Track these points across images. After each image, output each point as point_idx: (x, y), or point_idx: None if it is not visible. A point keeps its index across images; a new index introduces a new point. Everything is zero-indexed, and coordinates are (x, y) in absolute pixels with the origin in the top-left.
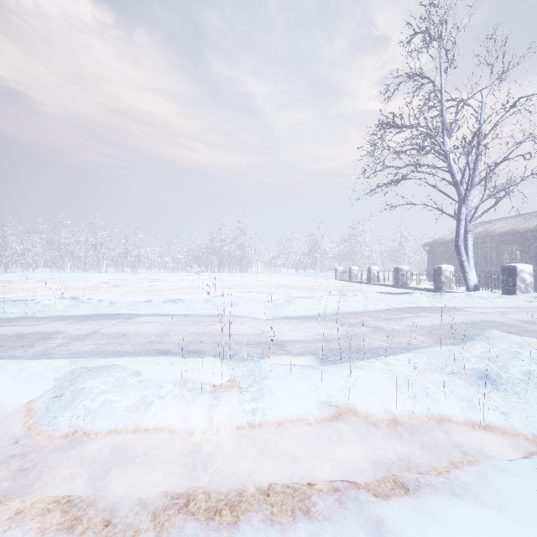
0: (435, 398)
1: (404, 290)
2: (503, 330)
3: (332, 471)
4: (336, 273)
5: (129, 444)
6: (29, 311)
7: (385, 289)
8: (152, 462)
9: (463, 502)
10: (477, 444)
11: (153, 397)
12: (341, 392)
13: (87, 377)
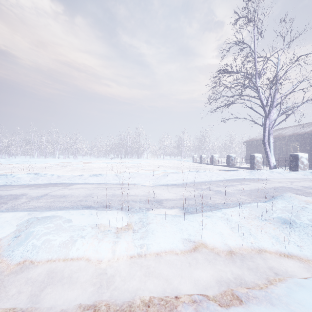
0: (255, 236)
1: (232, 168)
2: (293, 192)
3: (191, 286)
4: (193, 159)
5: (60, 269)
6: (8, 181)
7: (222, 168)
8: (74, 281)
9: (279, 310)
10: (283, 266)
11: (78, 237)
12: (196, 232)
13: (36, 224)
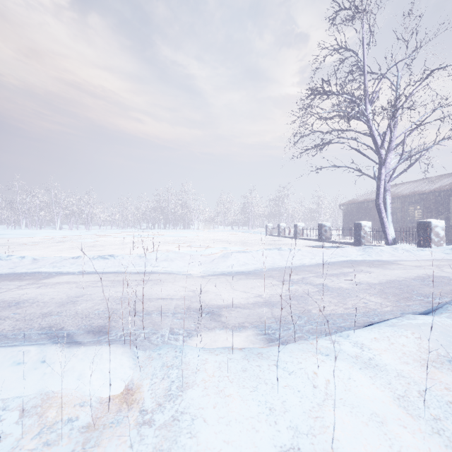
0: None
1: (327, 244)
2: None
3: None
4: (266, 229)
5: None
6: None
7: (311, 243)
8: None
9: None
10: None
11: None
12: (312, 420)
13: None
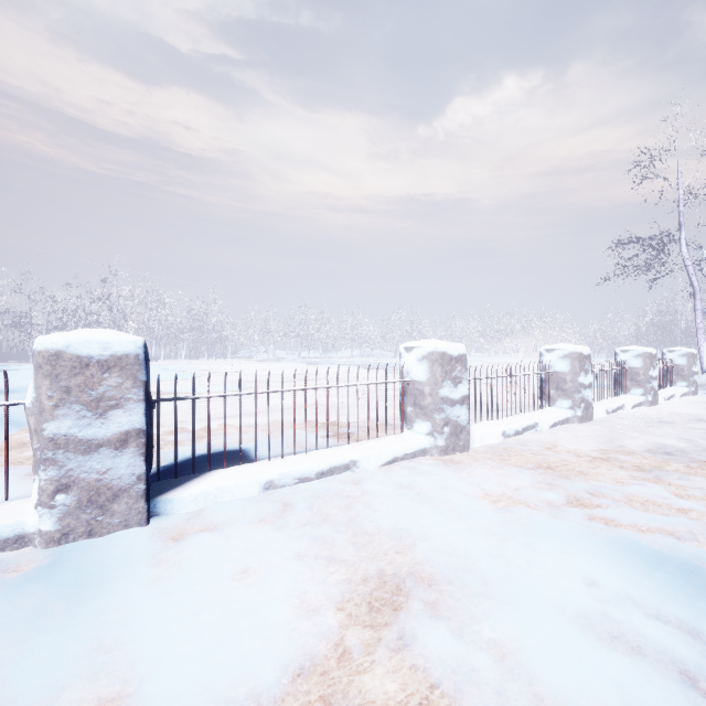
0: None
1: None
2: None
3: None
4: None
5: None
6: None
7: None
8: None
9: None
10: None
11: None
12: None
13: None
